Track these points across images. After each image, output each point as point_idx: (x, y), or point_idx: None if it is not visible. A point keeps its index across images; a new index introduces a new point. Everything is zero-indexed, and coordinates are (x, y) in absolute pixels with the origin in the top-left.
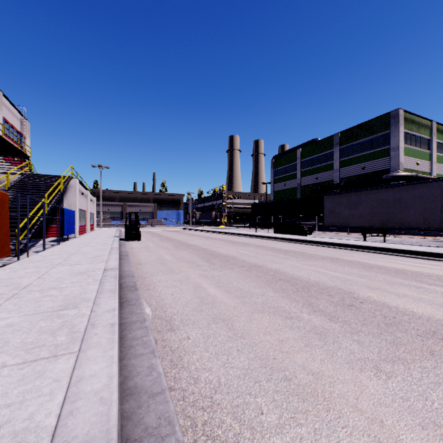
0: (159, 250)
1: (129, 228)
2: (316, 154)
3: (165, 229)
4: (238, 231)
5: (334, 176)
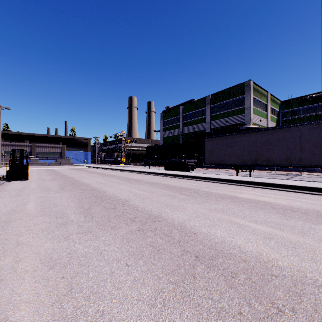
0: (33, 194)
1: (11, 166)
2: (194, 110)
3: (70, 167)
4: (134, 168)
5: (206, 127)
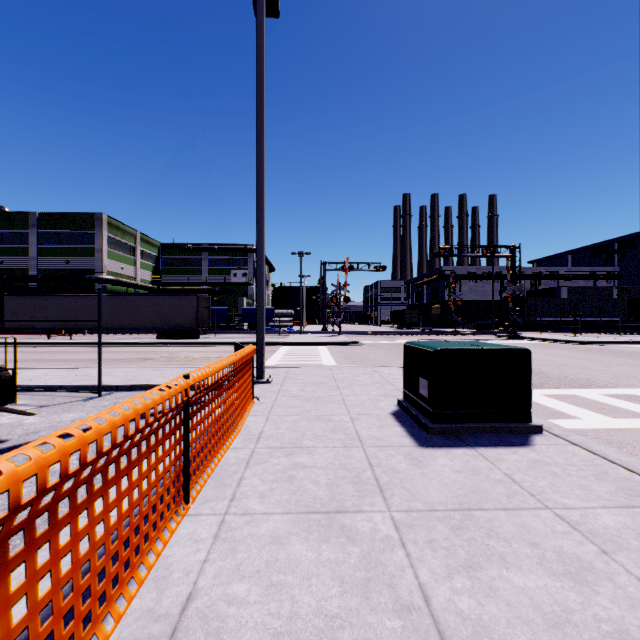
0: None
1: None
2: (2, 229)
3: None
4: None
5: (31, 264)
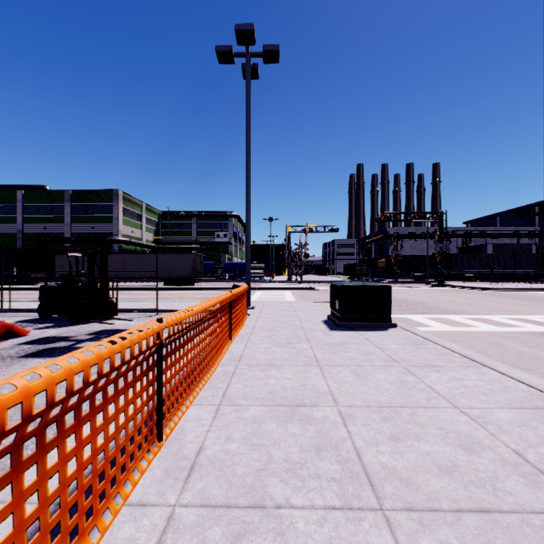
0: None
1: None
2: (45, 203)
3: None
4: None
5: (66, 229)
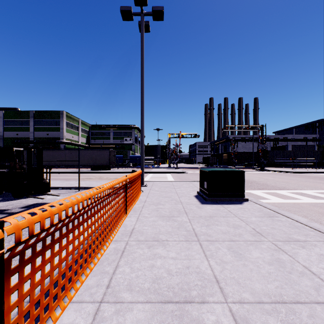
0: None
1: None
2: (17, 119)
3: None
4: None
5: (30, 135)
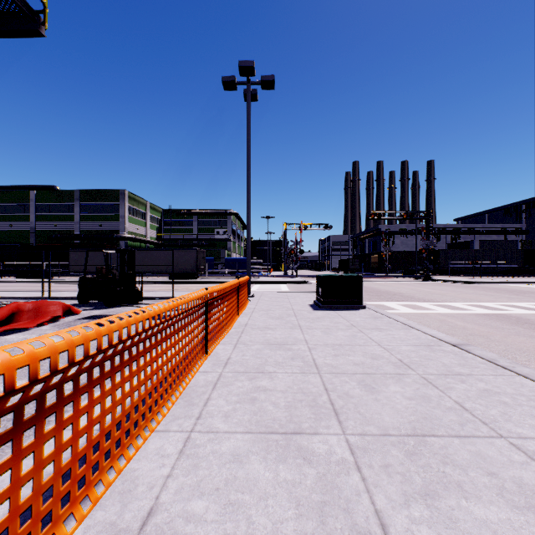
0: None
1: None
2: (56, 202)
3: None
4: None
5: (75, 227)
